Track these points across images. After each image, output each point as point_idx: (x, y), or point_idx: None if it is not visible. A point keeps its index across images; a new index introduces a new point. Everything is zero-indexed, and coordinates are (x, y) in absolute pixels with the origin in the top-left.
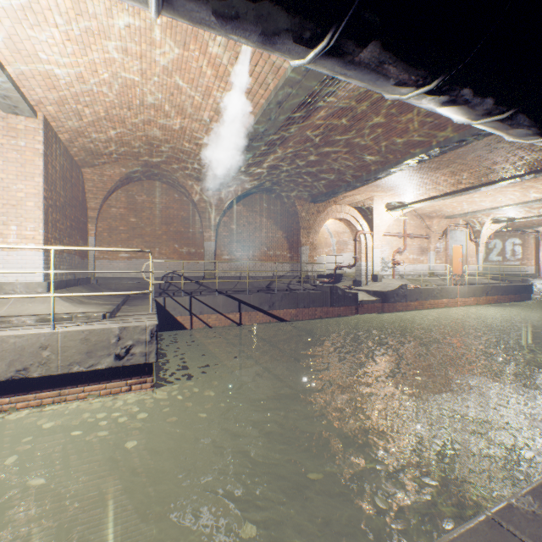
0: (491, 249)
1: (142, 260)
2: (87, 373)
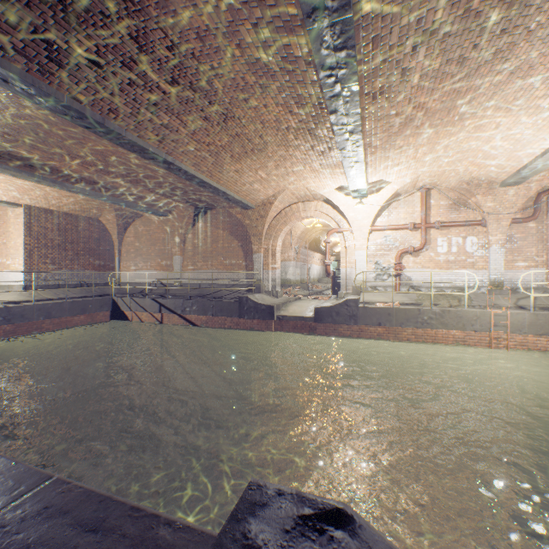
0: None
1: (142, 271)
2: None
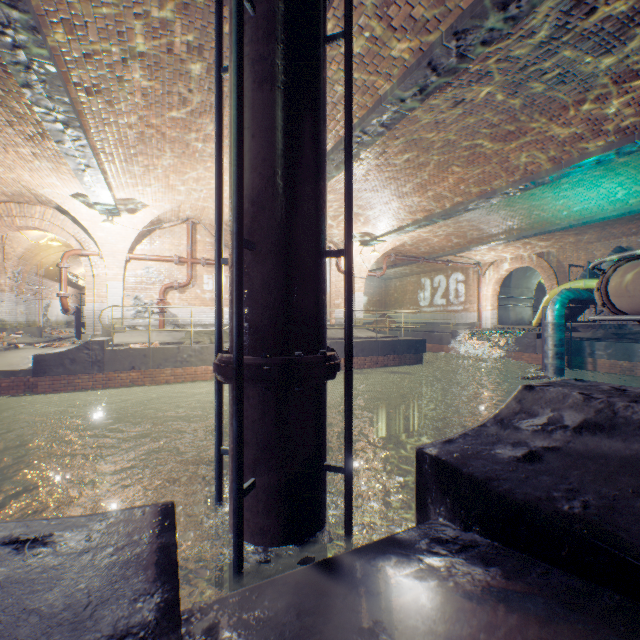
0: (436, 288)
1: None
2: None
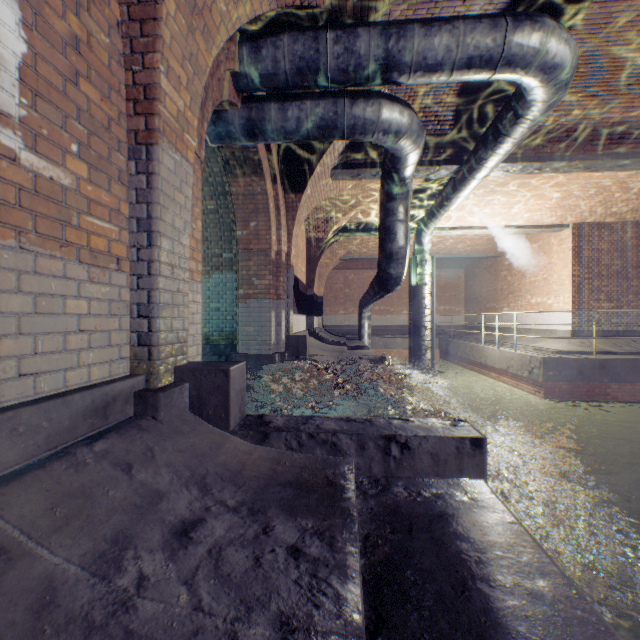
0: None
1: None
2: (522, 377)
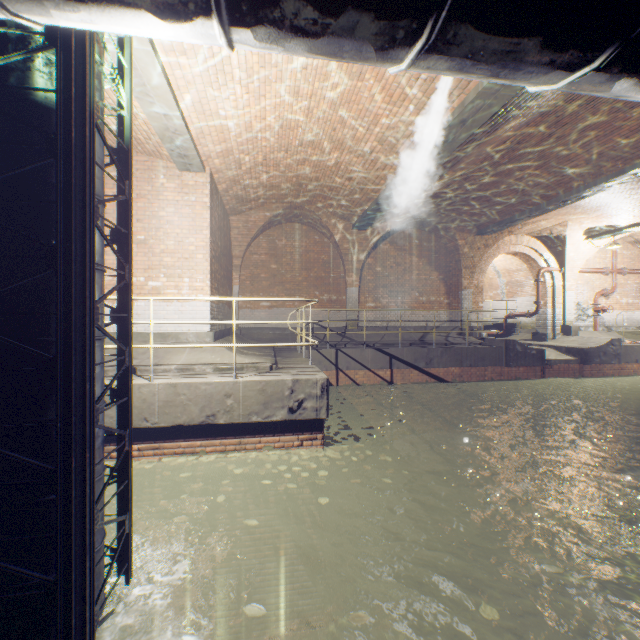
0: None
1: (282, 309)
2: (263, 424)
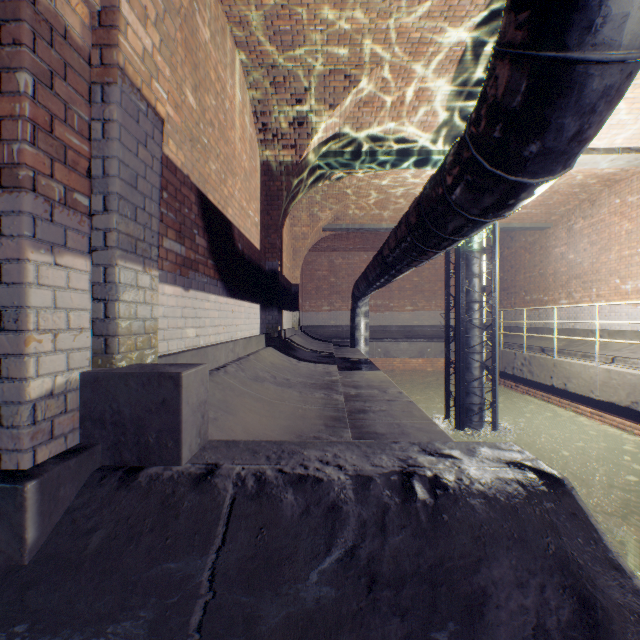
0: None
1: None
2: None
